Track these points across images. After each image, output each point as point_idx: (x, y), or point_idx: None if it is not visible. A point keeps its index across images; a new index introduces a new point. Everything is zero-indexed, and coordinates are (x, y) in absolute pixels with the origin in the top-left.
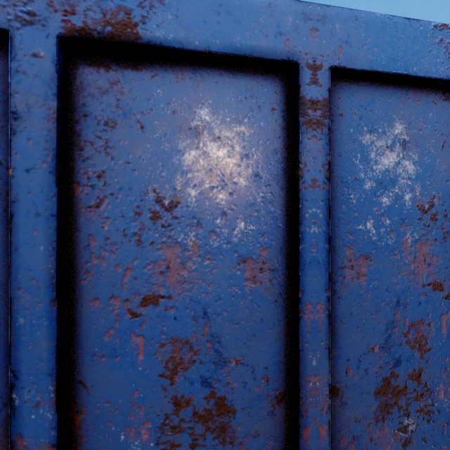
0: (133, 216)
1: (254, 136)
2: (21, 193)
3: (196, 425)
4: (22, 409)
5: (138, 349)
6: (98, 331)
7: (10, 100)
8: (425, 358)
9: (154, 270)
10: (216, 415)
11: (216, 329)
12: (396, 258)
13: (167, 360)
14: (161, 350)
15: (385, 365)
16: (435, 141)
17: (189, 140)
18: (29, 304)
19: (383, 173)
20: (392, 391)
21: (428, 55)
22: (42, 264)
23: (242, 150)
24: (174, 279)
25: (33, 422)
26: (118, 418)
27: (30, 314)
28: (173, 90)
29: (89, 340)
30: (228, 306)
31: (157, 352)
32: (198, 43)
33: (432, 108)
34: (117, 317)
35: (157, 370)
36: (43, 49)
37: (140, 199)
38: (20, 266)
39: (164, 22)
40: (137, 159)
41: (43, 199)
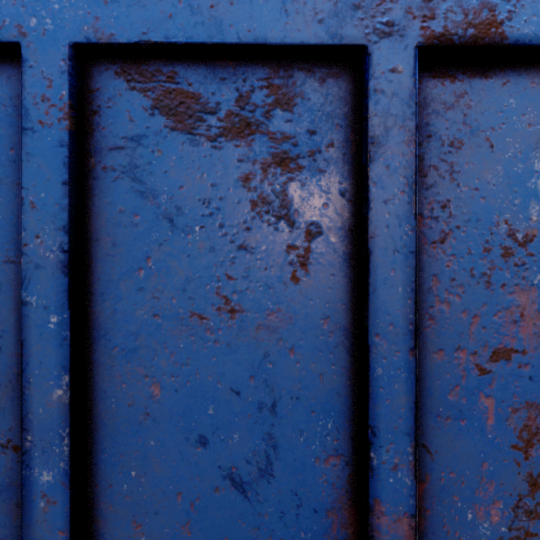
0: (481, 253)
1: None
2: (379, 227)
3: None
4: (379, 470)
5: (487, 412)
6: (442, 388)
7: (368, 123)
8: None
9: (505, 318)
10: None
11: None
12: None
13: (521, 428)
14: (513, 416)
15: None
16: None
17: None
18: (386, 353)
19: None
20: None
21: None
22: (400, 307)
23: None
24: (529, 330)
25: (390, 487)
26: (464, 492)
27: (388, 364)
28: (527, 98)
29: (433, 398)
30: None
31: (508, 418)
32: None
33: None
34: (463, 373)
35: (509, 440)
36: (401, 63)
37: (489, 232)
38: (378, 309)
39: (534, 15)
40: (486, 185)
41: (401, 233)
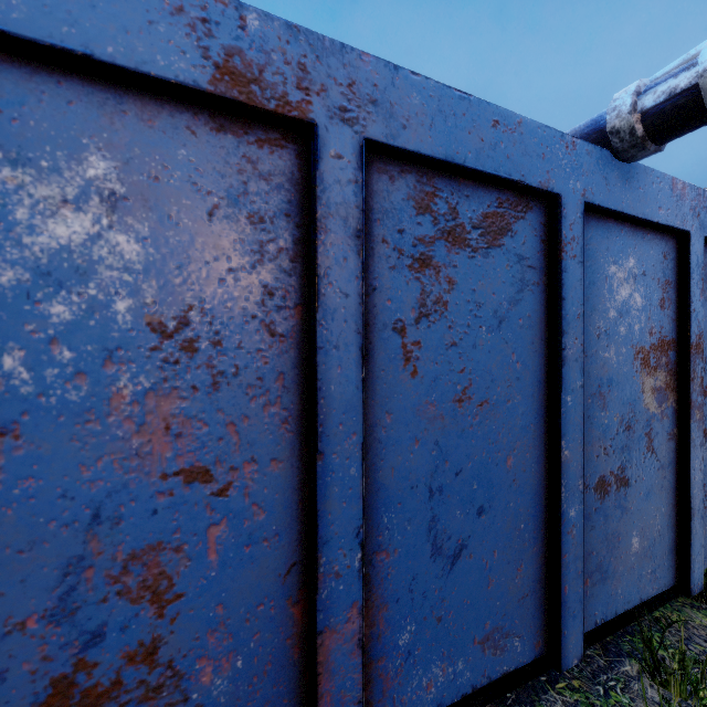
0: None
1: None
2: None
3: None
4: None
5: None
6: None
7: None
8: (170, 614)
9: None
10: None
11: None
12: (93, 428)
13: None
14: None
15: (60, 650)
16: (194, 204)
17: None
18: None
19: (54, 253)
20: (81, 700)
21: (147, 31)
22: None
23: None
24: None
25: None
26: None
27: None
28: None
29: None
30: None
31: None
32: None
33: (185, 140)
34: None
35: None
36: None
37: None
38: None
39: None
40: None
41: None
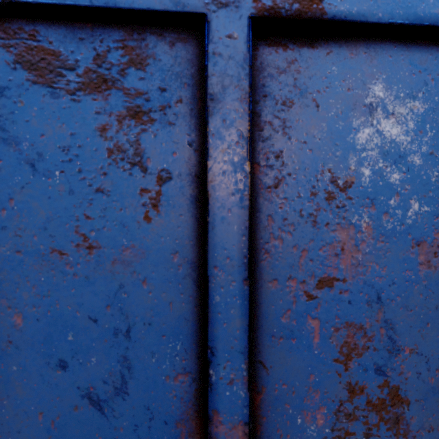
0: (309, 196)
1: (428, 111)
2: (217, 173)
3: (370, 414)
4: (217, 385)
5: (314, 332)
6: (276, 312)
7: (208, 82)
8: None
9: (329, 252)
10: (390, 405)
11: (389, 315)
12: None
13: (341, 345)
14: (335, 334)
15: None
16: None
17: (363, 118)
18: (223, 282)
19: None
20: None
21: None
22: (235, 243)
23: (416, 127)
24: (348, 262)
25: (227, 399)
26: (295, 400)
27: (225, 292)
28: (347, 66)
29: (268, 321)
30: (401, 291)
31: (331, 336)
32: (381, 15)
33: None
34: (293, 299)
35: (332, 355)
36: (237, 30)
37: (315, 179)
38: (216, 244)
39: None
40: (313, 139)
41: (236, 179)
